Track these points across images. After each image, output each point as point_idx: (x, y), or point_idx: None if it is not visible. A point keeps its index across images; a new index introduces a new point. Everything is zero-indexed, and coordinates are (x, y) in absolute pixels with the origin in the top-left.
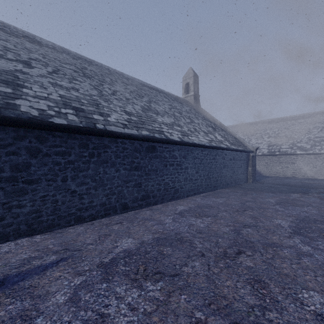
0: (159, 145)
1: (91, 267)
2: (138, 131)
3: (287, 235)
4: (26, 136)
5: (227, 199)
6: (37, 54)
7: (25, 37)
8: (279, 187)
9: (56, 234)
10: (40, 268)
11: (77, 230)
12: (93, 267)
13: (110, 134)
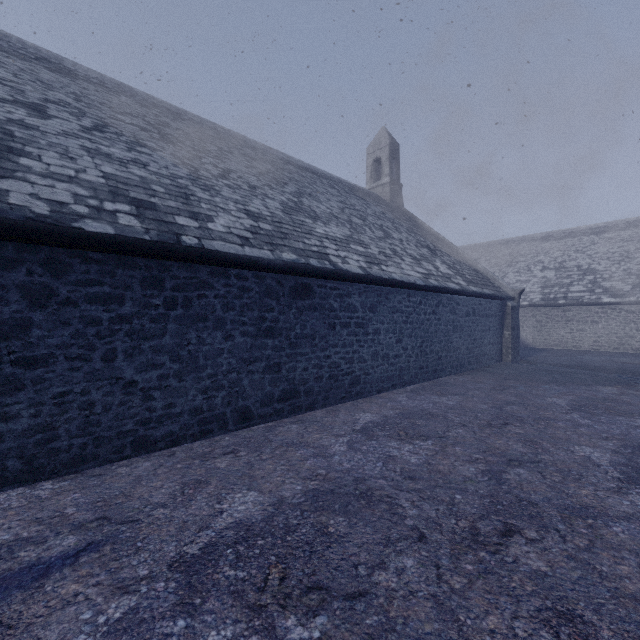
0: (318, 283)
1: (154, 569)
2: (275, 252)
3: (613, 485)
4: (19, 260)
5: (464, 397)
6: (63, 93)
7: (41, 60)
8: (569, 371)
9: (89, 480)
10: (33, 569)
11: (135, 470)
12: (159, 568)
13: (211, 258)
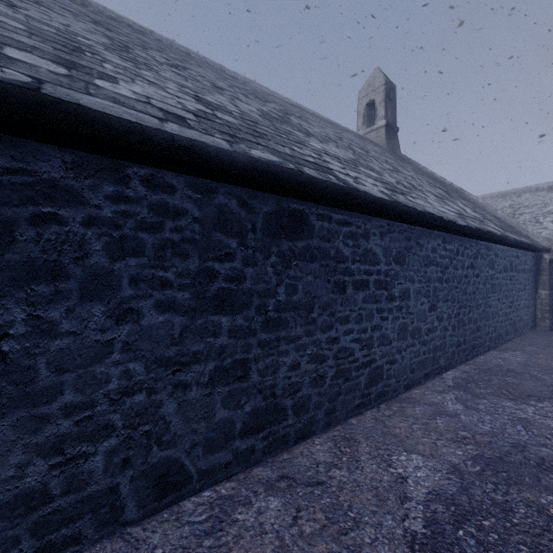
0: (318, 212)
1: None
2: (236, 144)
3: None
4: None
5: None
6: None
7: None
8: None
9: None
10: None
11: None
12: None
13: (59, 119)
